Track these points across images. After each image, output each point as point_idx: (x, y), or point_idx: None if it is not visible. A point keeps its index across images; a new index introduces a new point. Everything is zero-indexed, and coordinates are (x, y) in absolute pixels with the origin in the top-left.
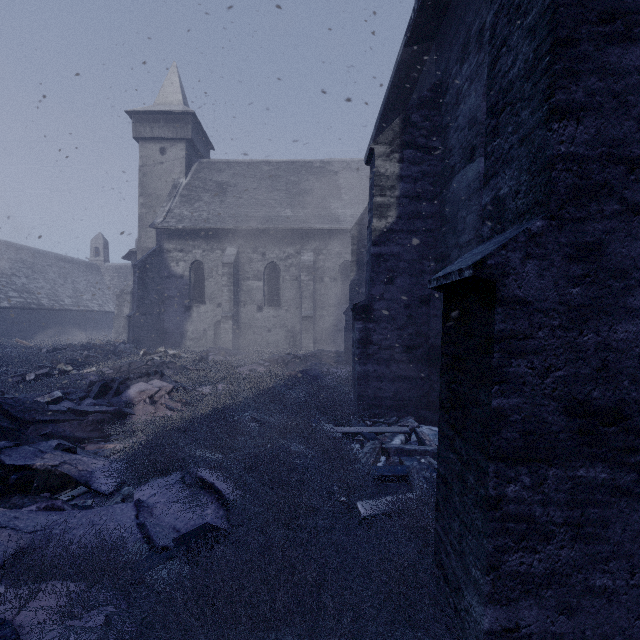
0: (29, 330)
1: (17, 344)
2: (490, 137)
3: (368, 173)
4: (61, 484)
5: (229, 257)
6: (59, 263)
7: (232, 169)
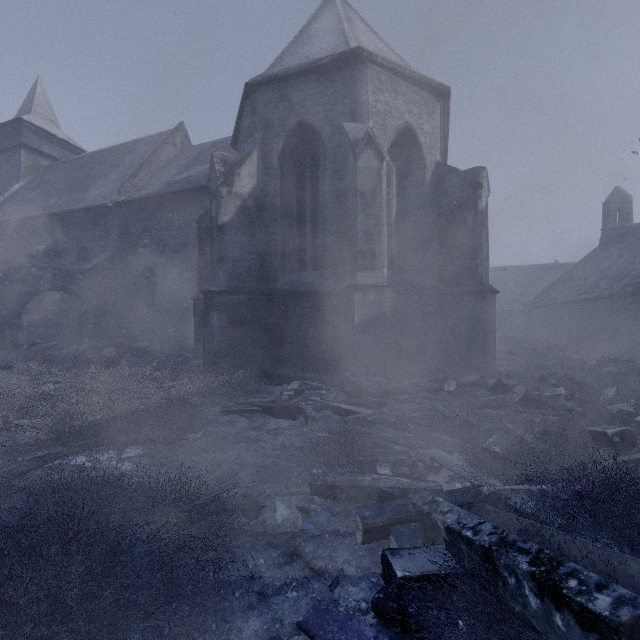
0: None
1: None
2: None
3: None
4: None
5: None
6: None
7: None
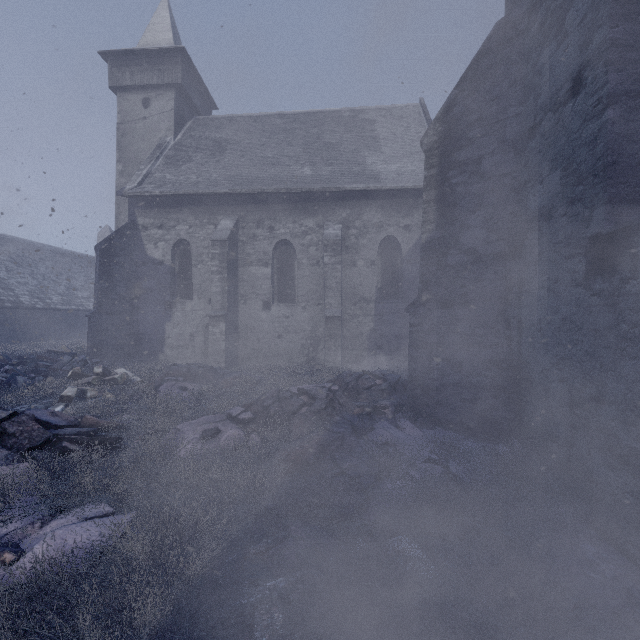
0: (2, 333)
1: None
2: None
3: (416, 120)
4: None
5: (222, 232)
6: (56, 257)
7: (235, 124)
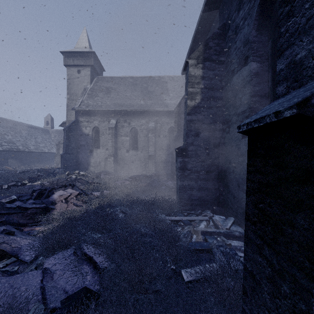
0: (12, 162)
1: (6, 169)
2: (284, 20)
3: (182, 82)
4: (0, 256)
5: (112, 125)
6: (28, 128)
7: (114, 80)
